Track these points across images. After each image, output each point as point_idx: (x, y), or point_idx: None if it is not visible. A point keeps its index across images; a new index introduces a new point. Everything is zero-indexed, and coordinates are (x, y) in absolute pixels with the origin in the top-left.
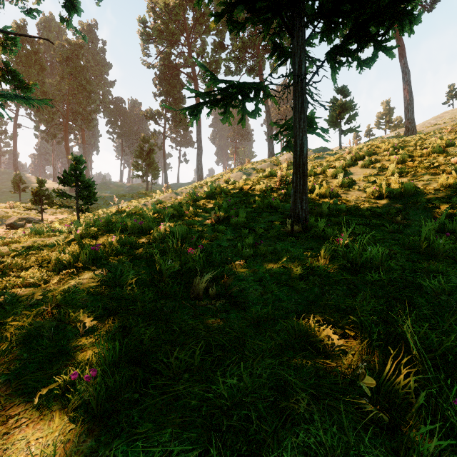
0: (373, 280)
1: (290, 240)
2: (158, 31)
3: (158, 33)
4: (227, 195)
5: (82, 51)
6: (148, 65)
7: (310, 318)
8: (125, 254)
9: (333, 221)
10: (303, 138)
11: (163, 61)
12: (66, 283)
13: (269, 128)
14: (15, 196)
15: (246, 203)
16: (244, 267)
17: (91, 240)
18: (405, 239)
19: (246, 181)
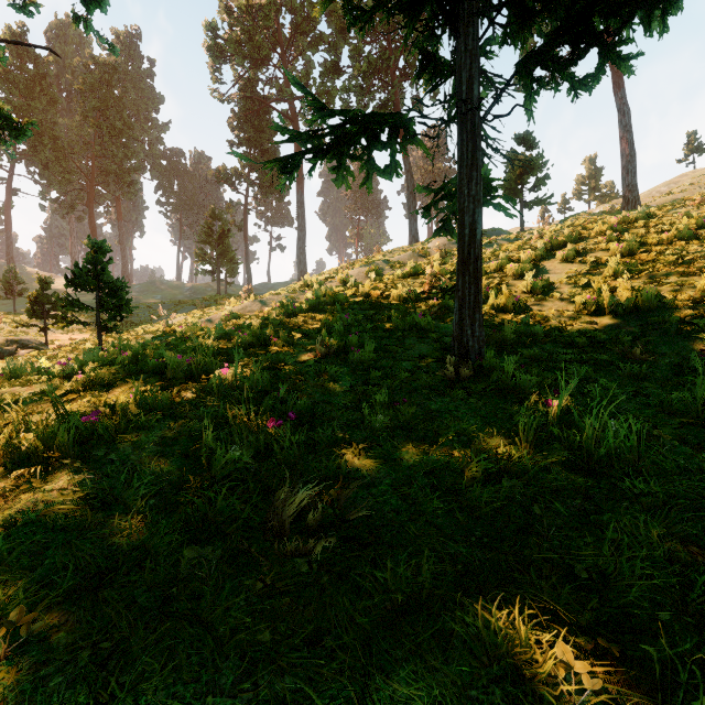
0: (632, 497)
1: (456, 396)
2: (236, 43)
3: (237, 48)
4: (344, 306)
5: (117, 74)
6: (221, 97)
7: (517, 596)
8: (149, 428)
9: (526, 356)
10: (476, 212)
11: (245, 92)
12: (17, 499)
13: (411, 197)
14: (8, 302)
15: (376, 321)
16: (373, 455)
17: (99, 393)
18: (664, 396)
19: (375, 282)
